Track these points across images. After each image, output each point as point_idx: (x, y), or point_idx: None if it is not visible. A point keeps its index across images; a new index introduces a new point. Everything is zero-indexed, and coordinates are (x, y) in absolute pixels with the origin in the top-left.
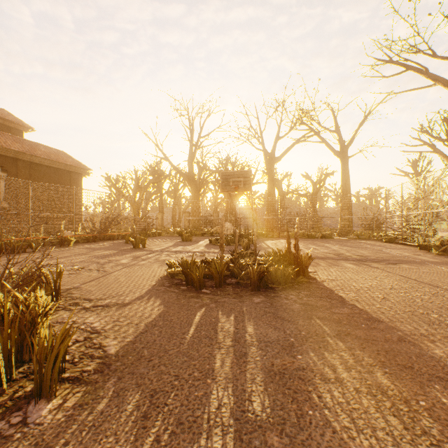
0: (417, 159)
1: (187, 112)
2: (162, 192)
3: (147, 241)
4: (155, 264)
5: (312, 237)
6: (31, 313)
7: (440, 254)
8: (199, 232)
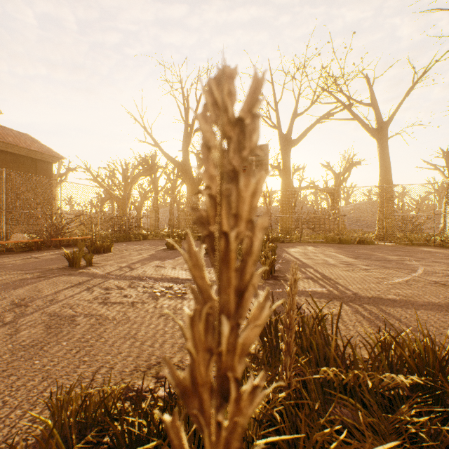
0: None
1: (180, 81)
2: (157, 188)
3: (118, 248)
4: (4, 355)
5: (346, 242)
6: None
7: None
8: (195, 235)
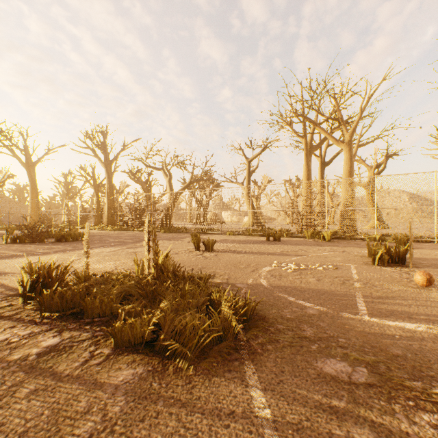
0: (68, 174)
1: None
2: None
3: None
4: None
5: (15, 229)
6: (63, 235)
7: (99, 230)
8: None
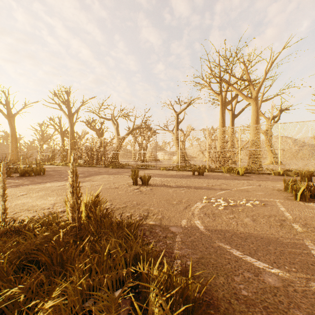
0: (42, 124)
1: None
2: None
3: None
4: None
5: None
6: (27, 170)
7: (63, 166)
8: None
